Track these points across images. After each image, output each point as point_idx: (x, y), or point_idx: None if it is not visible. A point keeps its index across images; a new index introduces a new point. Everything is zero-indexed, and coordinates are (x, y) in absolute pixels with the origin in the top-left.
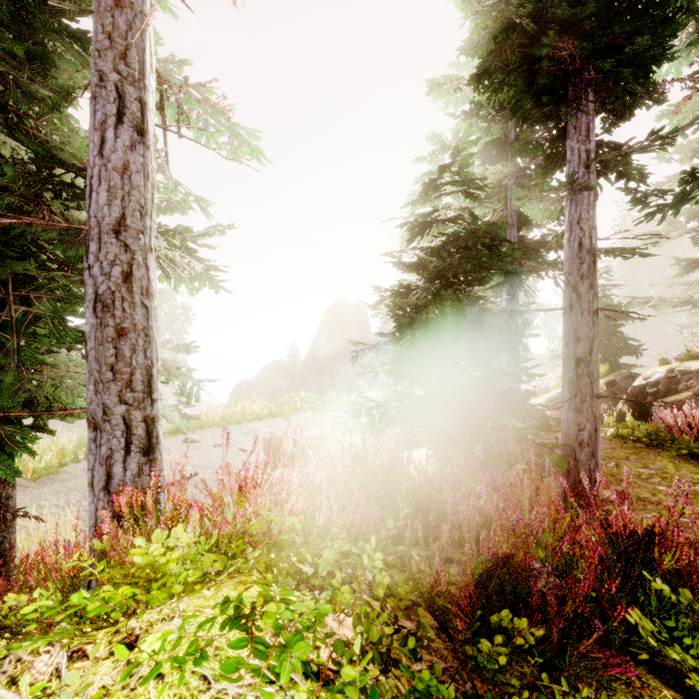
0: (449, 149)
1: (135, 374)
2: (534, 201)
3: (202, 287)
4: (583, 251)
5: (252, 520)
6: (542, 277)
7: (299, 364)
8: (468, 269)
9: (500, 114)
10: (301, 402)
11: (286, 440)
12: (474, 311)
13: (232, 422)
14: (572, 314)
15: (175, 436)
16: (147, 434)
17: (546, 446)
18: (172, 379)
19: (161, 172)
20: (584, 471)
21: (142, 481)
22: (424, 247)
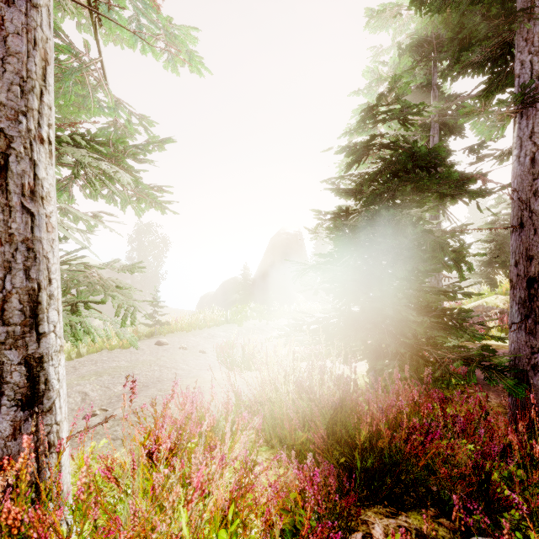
0: (385, 80)
1: (10, 300)
2: (483, 116)
3: (148, 208)
4: (536, 166)
5: (154, 522)
6: (466, 203)
7: (250, 281)
8: (407, 190)
9: (422, 63)
10: (251, 311)
11: (236, 347)
12: (416, 231)
13: (195, 327)
14: (523, 232)
15: (150, 338)
16: (30, 379)
17: (495, 368)
18: (107, 300)
19: (100, 88)
20: (538, 396)
21: (19, 443)
22: (360, 174)
